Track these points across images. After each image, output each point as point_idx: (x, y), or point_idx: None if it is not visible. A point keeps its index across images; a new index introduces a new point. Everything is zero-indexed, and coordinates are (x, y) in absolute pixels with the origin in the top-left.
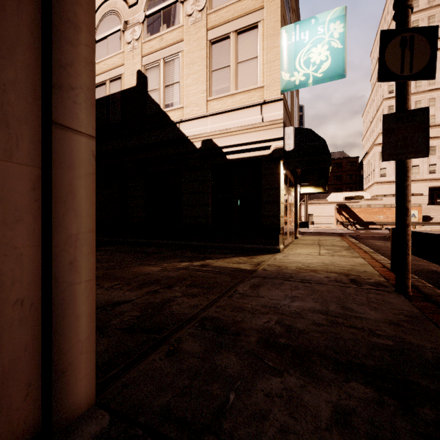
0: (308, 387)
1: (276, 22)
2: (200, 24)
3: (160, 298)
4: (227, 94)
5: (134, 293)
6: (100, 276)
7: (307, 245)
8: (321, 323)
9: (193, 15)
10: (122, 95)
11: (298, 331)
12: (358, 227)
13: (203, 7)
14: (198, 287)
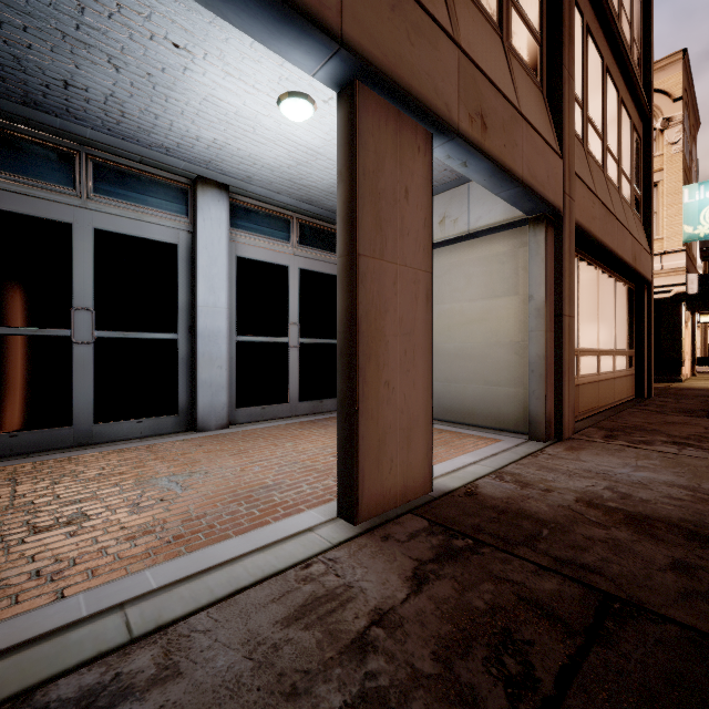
0: None
1: (677, 182)
2: None
3: None
4: None
5: None
6: None
7: None
8: None
9: None
10: None
11: None
12: None
13: None
14: None
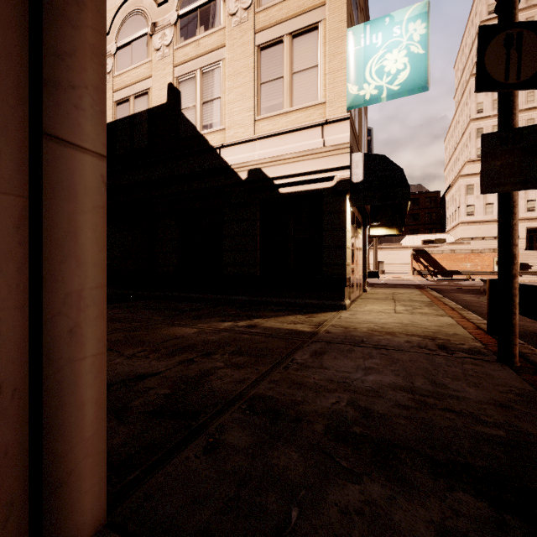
0: (398, 499)
1: (341, 22)
2: (246, 25)
3: (196, 370)
4: (280, 112)
5: (163, 362)
6: (121, 339)
7: (379, 299)
8: (406, 405)
9: (237, 14)
10: (150, 114)
11: (377, 416)
12: (440, 278)
13: (250, 5)
14: (244, 354)
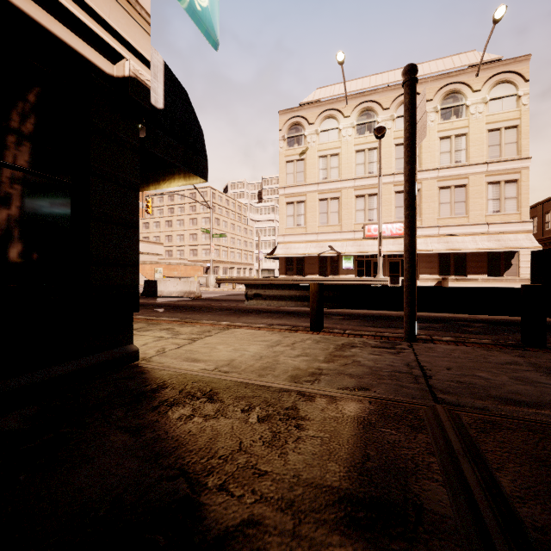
0: None
1: None
2: None
3: None
4: None
5: None
6: None
7: None
8: None
9: None
10: None
11: None
12: None
13: None
14: None
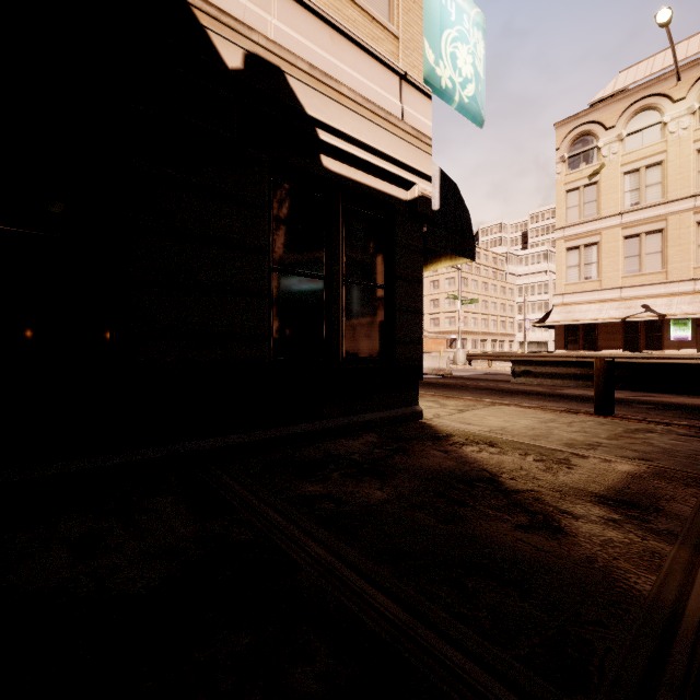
0: None
1: None
2: None
3: None
4: None
5: None
6: None
7: None
8: None
9: None
10: None
11: None
12: None
13: None
14: None
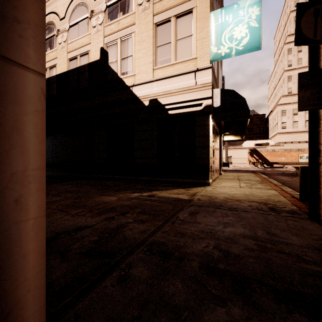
0: (253, 319)
1: (207, 8)
2: (148, 11)
3: (115, 224)
4: (169, 64)
5: (94, 219)
6: (69, 204)
7: (229, 179)
8: (253, 248)
9: (143, 4)
10: (89, 66)
11: (234, 256)
12: (265, 166)
13: None
14: (146, 214)
